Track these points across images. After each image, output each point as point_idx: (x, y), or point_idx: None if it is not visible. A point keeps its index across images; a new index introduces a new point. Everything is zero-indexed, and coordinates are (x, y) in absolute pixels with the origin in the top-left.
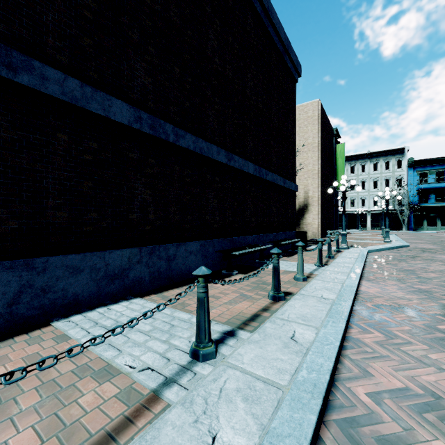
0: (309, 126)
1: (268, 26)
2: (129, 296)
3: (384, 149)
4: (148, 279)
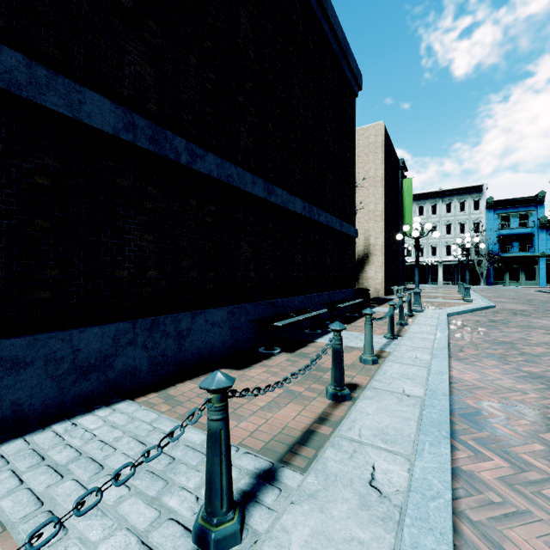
0: (370, 156)
1: (321, 18)
2: (114, 397)
3: (459, 187)
4: (146, 368)
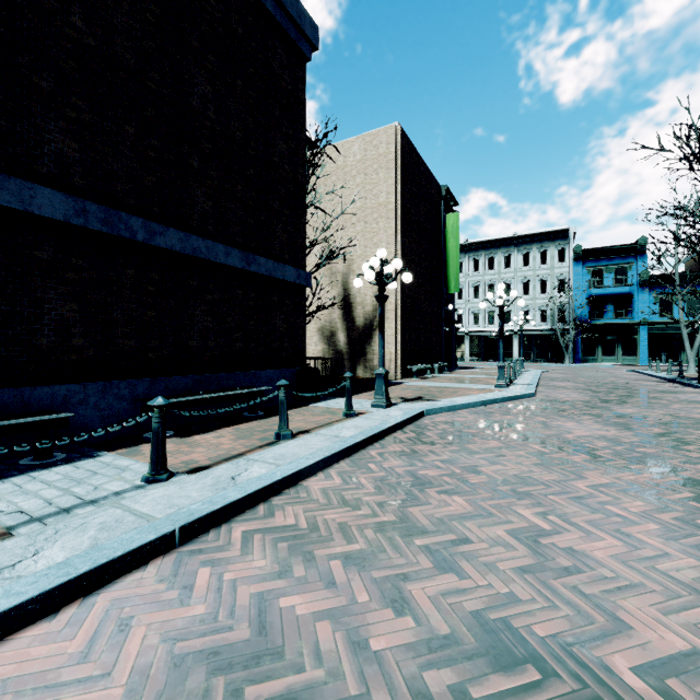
0: (380, 173)
1: None
2: None
3: (539, 231)
4: None
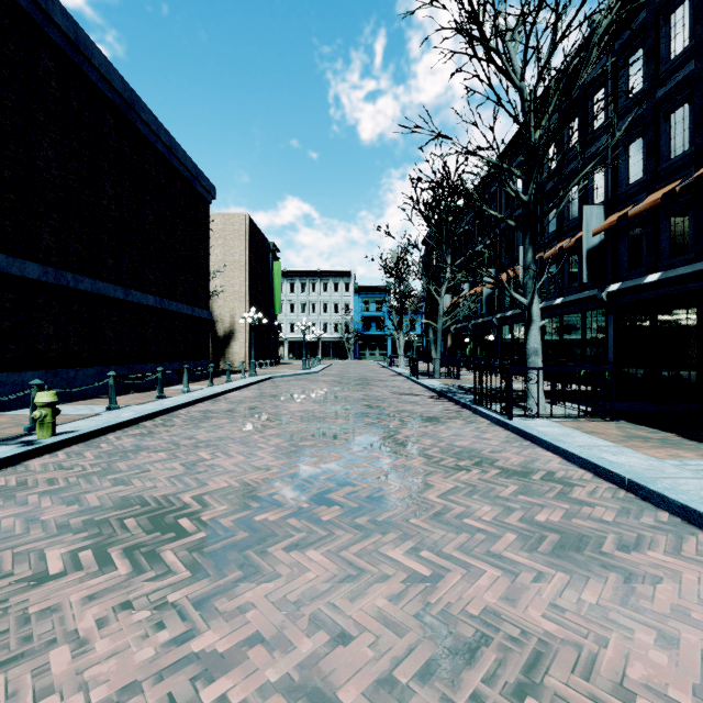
0: (235, 241)
1: (172, 159)
2: None
3: (334, 270)
4: None
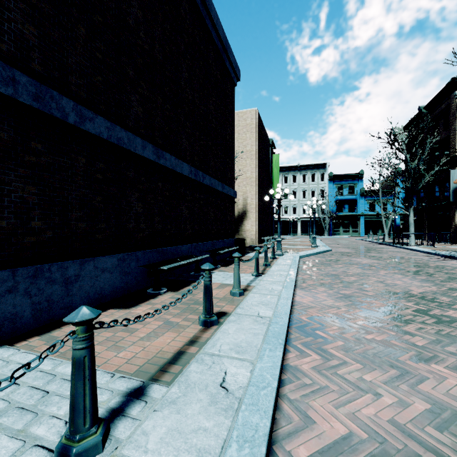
0: (247, 134)
1: (206, 17)
2: None
3: (311, 163)
4: (29, 314)
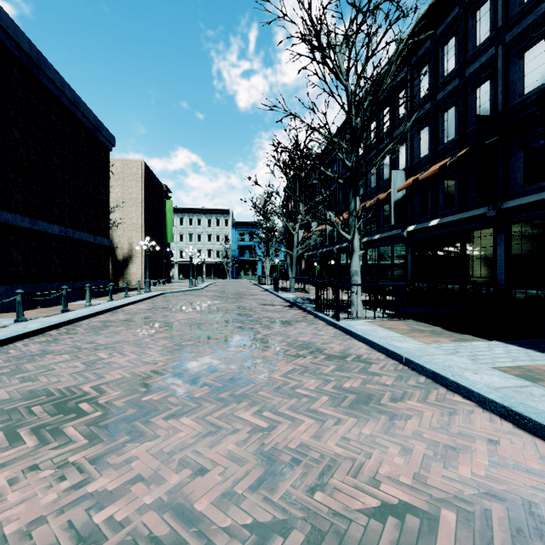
0: (133, 182)
1: (76, 112)
2: None
3: (216, 208)
4: None
